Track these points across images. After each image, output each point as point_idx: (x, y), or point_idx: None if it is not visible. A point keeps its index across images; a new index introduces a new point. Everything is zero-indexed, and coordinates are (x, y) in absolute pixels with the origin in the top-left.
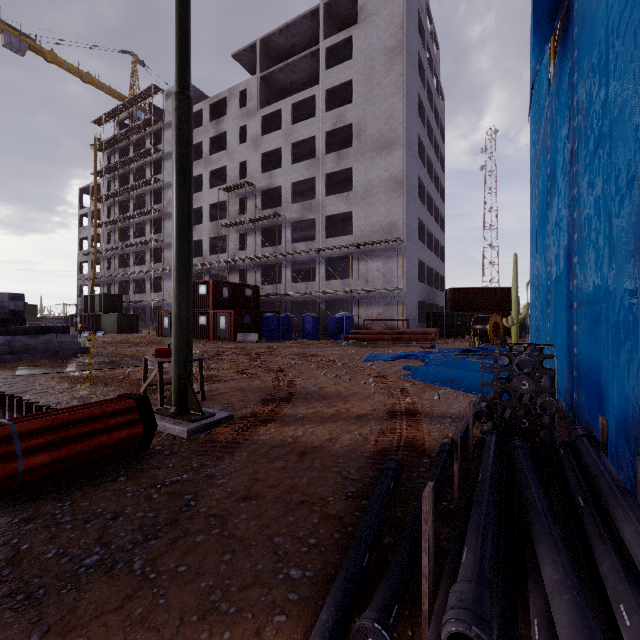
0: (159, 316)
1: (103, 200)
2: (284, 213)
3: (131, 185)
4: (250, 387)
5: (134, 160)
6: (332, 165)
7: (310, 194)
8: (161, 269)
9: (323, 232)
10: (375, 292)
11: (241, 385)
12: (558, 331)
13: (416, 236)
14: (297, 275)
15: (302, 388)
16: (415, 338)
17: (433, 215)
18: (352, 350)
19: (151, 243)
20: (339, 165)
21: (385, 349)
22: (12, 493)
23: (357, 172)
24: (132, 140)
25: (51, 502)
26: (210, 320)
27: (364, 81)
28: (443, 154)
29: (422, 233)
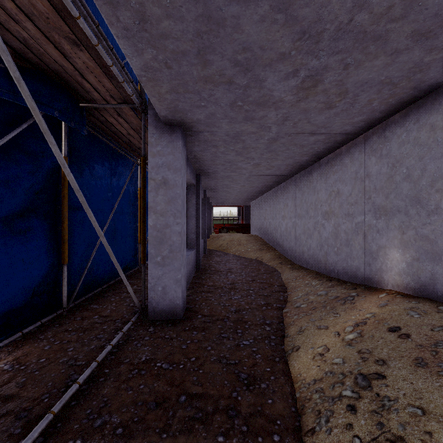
0: None
1: None
2: None
3: None
4: None
5: None
6: None
7: None
8: None
9: None
10: None
11: None
12: None
13: None
14: None
15: None
16: None
17: None
18: None
19: None
20: None
21: None
22: None
23: None
24: None
25: None
26: None
27: None
28: None
29: None
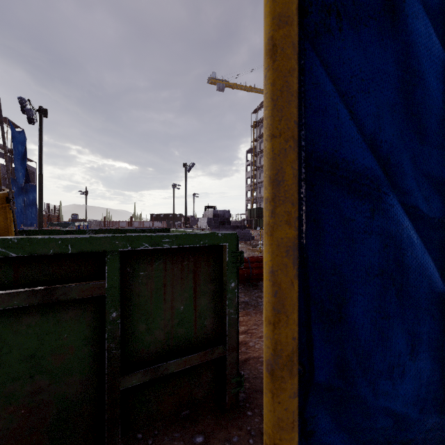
0: None
1: (257, 155)
2: None
3: None
4: None
5: None
6: None
7: None
8: None
9: None
10: None
11: None
12: None
13: None
14: None
15: None
16: None
17: None
18: None
19: None
20: None
21: None
22: (248, 281)
23: None
24: None
25: (259, 287)
26: None
27: None
28: None
29: None
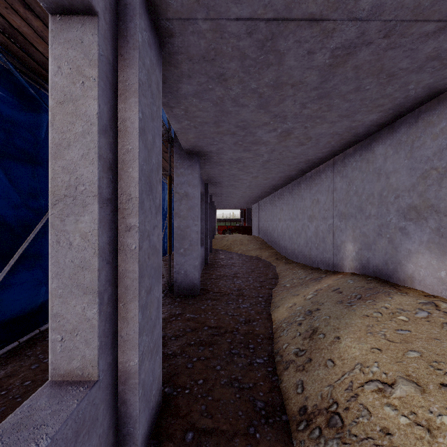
0: None
1: None
2: None
3: None
4: None
5: None
6: None
7: None
8: None
9: None
10: None
11: None
12: (166, 228)
13: None
14: None
15: None
16: None
17: None
18: None
19: None
20: None
21: None
22: None
23: None
24: None
25: None
26: None
27: None
28: None
29: None
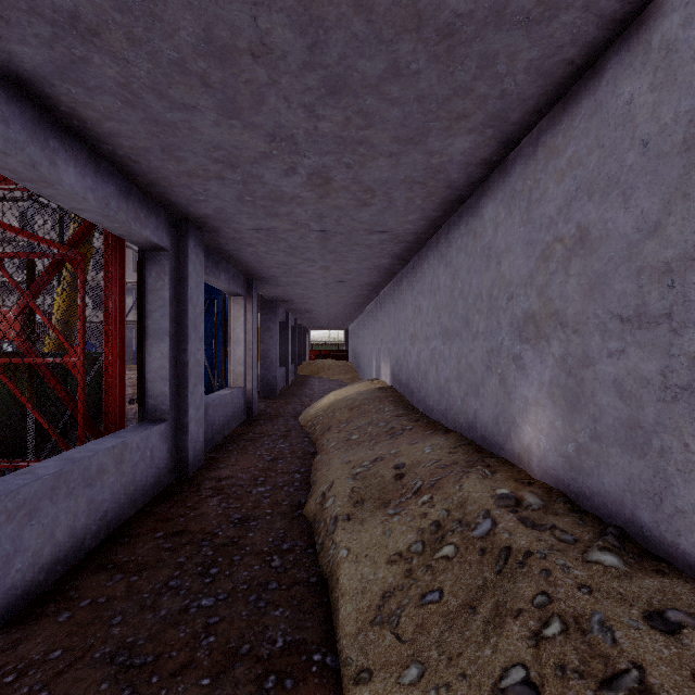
0: None
1: None
2: None
3: None
4: None
5: None
6: None
7: None
8: None
9: (130, 265)
10: None
11: None
12: None
13: None
14: (97, 300)
15: None
16: None
17: None
18: None
19: None
20: None
21: None
22: None
23: None
24: None
25: None
26: None
27: None
28: None
29: None
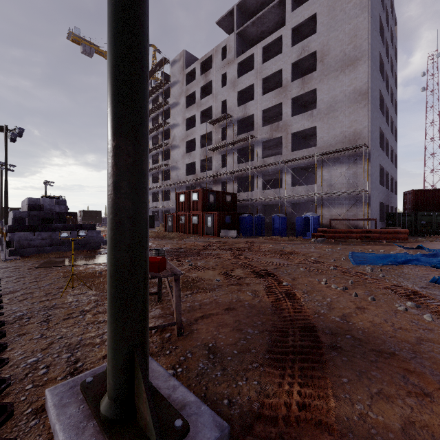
0: (165, 217)
1: None
2: (256, 135)
3: (150, 129)
4: (241, 305)
5: (152, 112)
6: (297, 90)
7: (276, 119)
8: (168, 184)
9: (289, 147)
10: (338, 195)
11: (230, 299)
12: None
13: (377, 143)
14: (265, 185)
15: (315, 315)
16: (385, 237)
17: (389, 126)
18: (327, 248)
19: (162, 167)
20: (303, 89)
21: (360, 248)
22: None
23: (320, 92)
24: (151, 99)
25: None
26: (200, 220)
27: (327, 11)
28: (396, 73)
29: (381, 141)
